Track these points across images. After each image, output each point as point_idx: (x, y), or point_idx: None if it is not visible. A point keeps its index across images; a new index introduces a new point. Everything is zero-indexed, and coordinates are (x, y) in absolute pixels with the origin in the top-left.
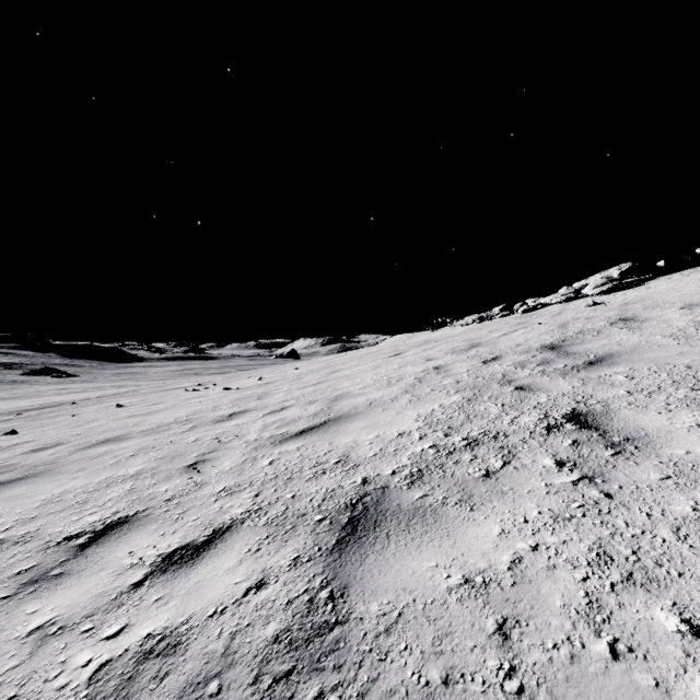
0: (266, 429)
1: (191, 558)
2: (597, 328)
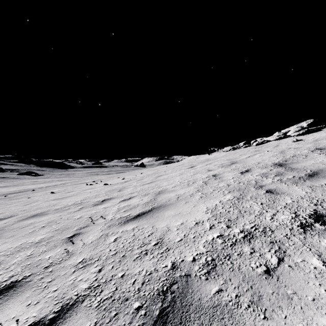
0: (118, 212)
1: None
2: (304, 154)
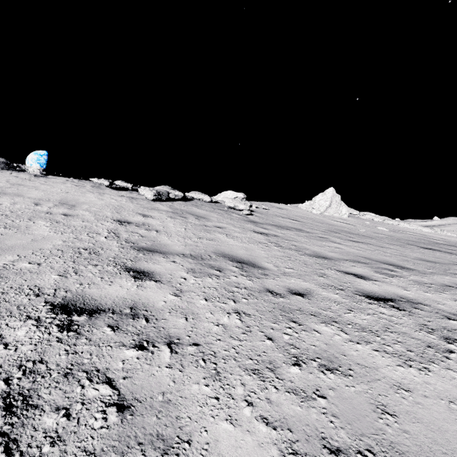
0: None
1: None
2: None
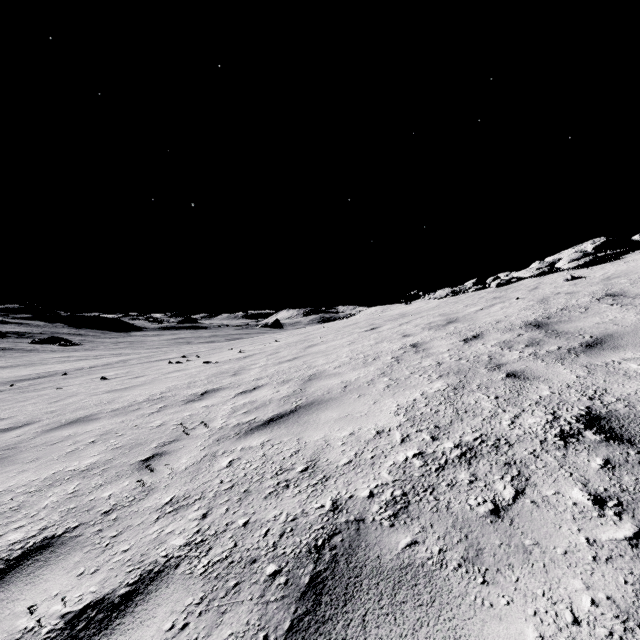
0: (234, 414)
1: (98, 629)
2: (583, 304)
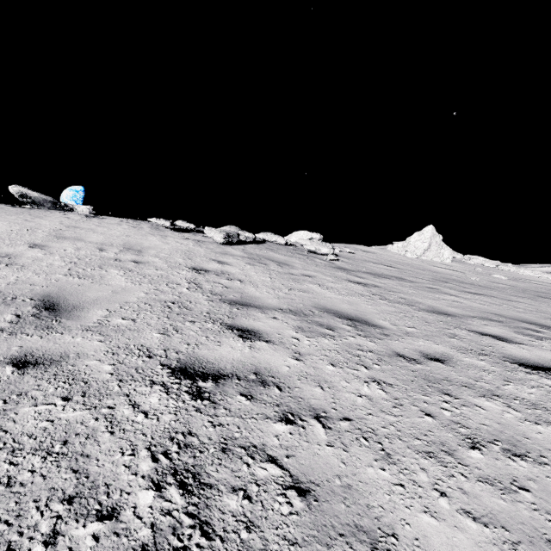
0: None
1: None
2: None
